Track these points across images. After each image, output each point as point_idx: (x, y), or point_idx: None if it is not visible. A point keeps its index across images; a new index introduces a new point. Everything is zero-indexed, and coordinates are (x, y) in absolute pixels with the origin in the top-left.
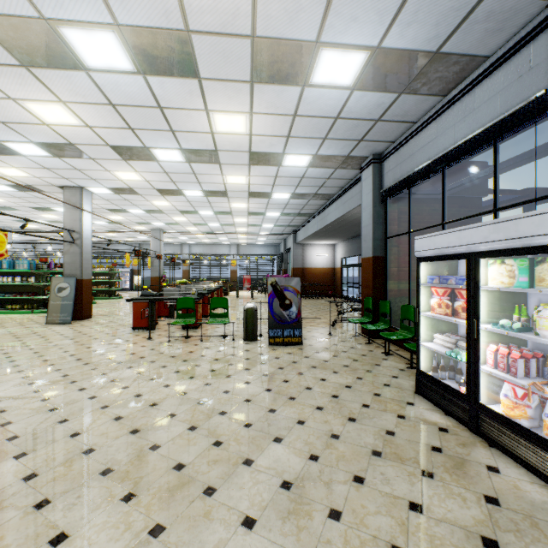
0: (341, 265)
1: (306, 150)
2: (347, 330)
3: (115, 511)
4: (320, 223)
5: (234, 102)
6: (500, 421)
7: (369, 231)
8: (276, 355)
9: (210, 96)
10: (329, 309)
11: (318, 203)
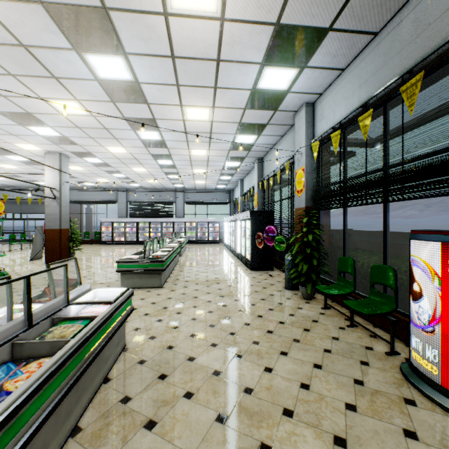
0: None
1: None
2: None
3: (104, 249)
4: None
5: None
6: (117, 241)
7: None
8: None
9: None
10: None
11: None
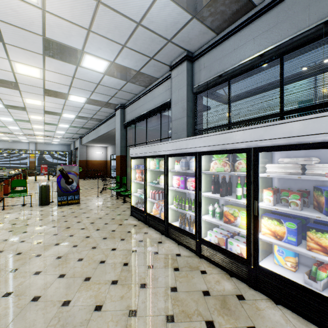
0: (110, 158)
1: (82, 95)
2: (108, 194)
3: None
4: (96, 134)
5: (31, 61)
6: (151, 217)
7: (119, 142)
8: (62, 210)
9: (12, 53)
10: (101, 184)
11: (94, 123)
